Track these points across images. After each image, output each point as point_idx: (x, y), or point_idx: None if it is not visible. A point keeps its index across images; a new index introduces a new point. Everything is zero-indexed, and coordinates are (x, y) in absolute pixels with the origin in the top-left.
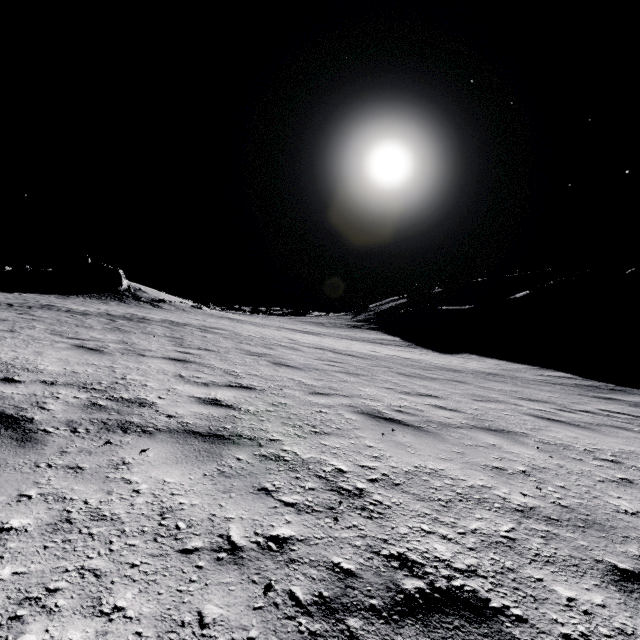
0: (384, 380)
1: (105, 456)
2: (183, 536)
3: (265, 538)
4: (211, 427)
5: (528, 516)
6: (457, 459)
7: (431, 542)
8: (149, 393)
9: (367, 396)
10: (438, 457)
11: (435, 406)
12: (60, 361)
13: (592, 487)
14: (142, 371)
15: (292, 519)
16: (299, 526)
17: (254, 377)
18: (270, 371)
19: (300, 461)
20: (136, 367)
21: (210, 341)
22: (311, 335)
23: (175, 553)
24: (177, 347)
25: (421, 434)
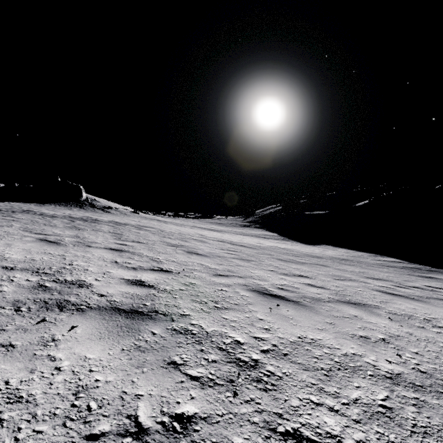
0: (268, 264)
1: (38, 333)
2: (92, 418)
3: (170, 417)
4: (134, 304)
5: (397, 383)
6: (330, 329)
7: (321, 415)
8: (88, 276)
9: (256, 277)
10: (315, 328)
11: (307, 284)
12: (24, 251)
13: (439, 352)
14: (86, 258)
15: (196, 394)
16: (202, 402)
17: (172, 263)
18: (184, 258)
19: (205, 334)
20: (82, 255)
21: (142, 236)
22: (215, 232)
23: (81, 440)
24: (117, 240)
25: (299, 308)
